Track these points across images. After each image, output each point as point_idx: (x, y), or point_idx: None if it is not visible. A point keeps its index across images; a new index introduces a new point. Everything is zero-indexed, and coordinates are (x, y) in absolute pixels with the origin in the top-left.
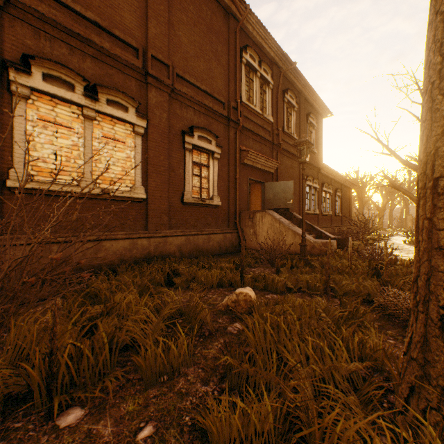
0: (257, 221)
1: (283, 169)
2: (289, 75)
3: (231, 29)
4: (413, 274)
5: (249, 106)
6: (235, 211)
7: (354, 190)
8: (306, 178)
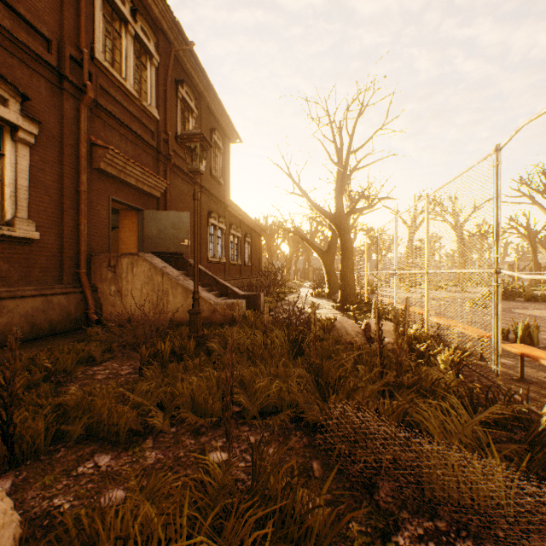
0: (123, 272)
1: (176, 196)
2: (186, 62)
3: None
4: None
5: (112, 73)
6: (79, 252)
7: (264, 238)
8: (210, 214)
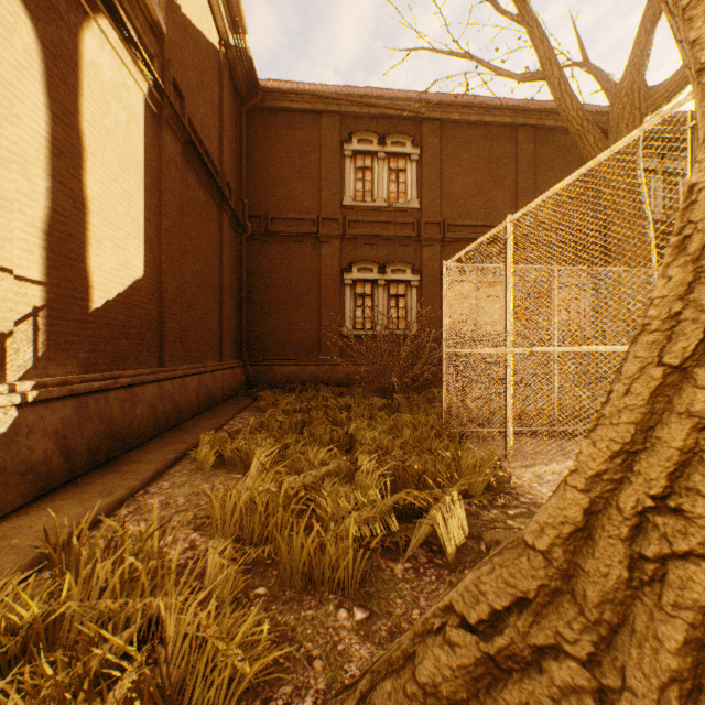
0: None
1: None
2: None
3: None
4: None
5: None
6: None
7: None
8: None
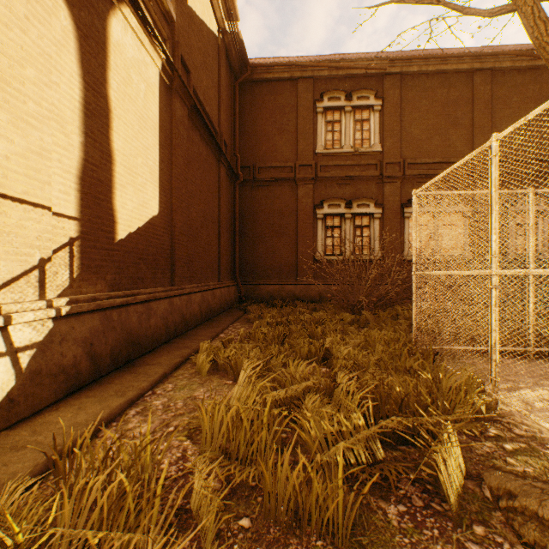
0: None
1: None
2: None
3: None
4: None
5: None
6: None
7: None
8: None
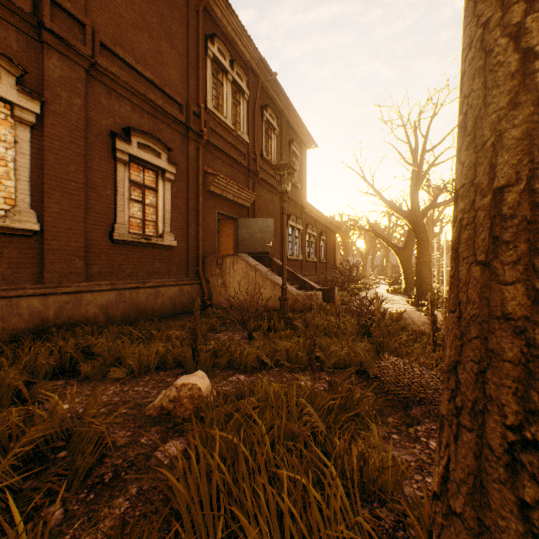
0: (227, 268)
1: (262, 204)
2: (269, 89)
3: (191, 5)
4: (449, 357)
5: (217, 116)
6: (198, 254)
7: (339, 234)
8: (288, 217)
